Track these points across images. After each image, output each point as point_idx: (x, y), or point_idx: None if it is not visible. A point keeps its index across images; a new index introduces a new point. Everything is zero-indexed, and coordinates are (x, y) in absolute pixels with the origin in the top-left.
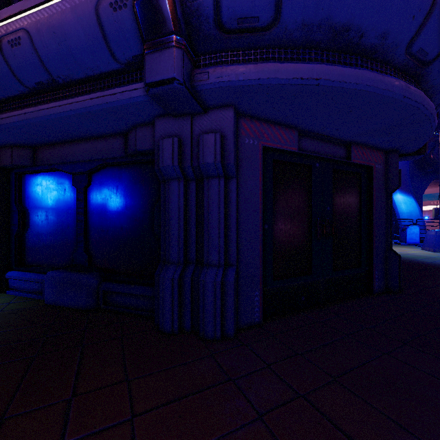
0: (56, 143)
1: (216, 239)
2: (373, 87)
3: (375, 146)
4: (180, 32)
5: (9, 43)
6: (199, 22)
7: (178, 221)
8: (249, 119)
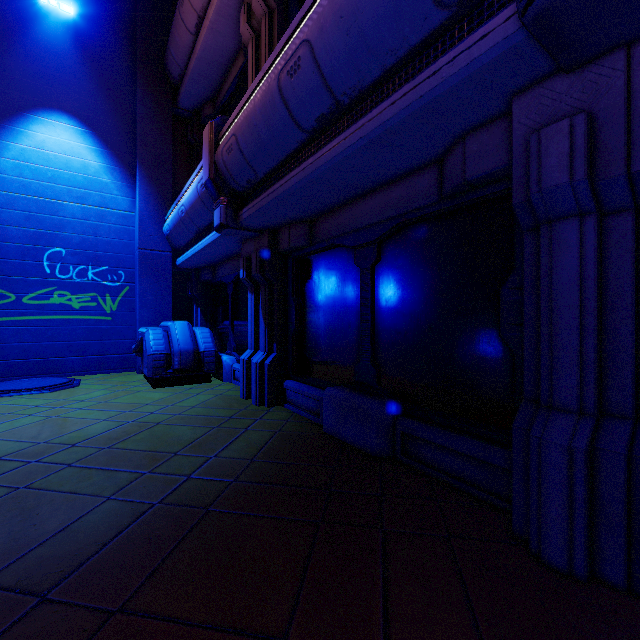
0: (334, 208)
1: None
2: None
3: None
4: None
5: (289, 74)
6: None
7: (578, 314)
8: None
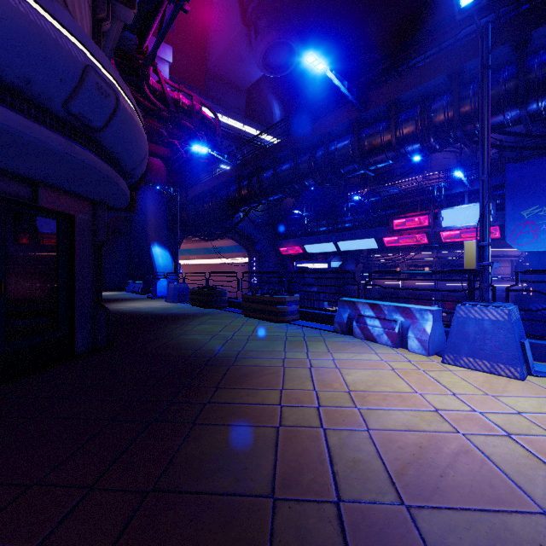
0: None
1: None
2: (18, 130)
3: (76, 194)
4: None
5: None
6: None
7: None
8: None
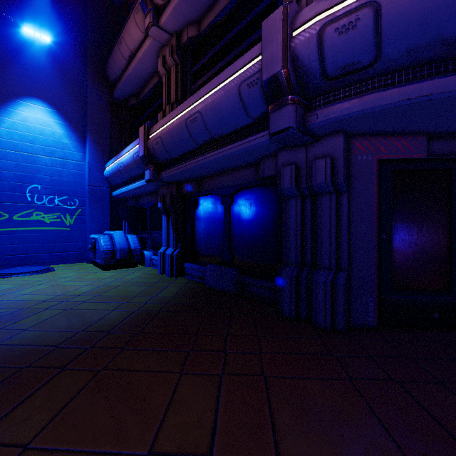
0: (211, 175)
1: (328, 246)
2: None
3: None
4: (294, 92)
5: (191, 122)
6: (308, 79)
7: (295, 231)
8: (362, 137)
